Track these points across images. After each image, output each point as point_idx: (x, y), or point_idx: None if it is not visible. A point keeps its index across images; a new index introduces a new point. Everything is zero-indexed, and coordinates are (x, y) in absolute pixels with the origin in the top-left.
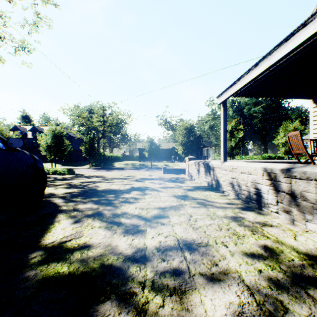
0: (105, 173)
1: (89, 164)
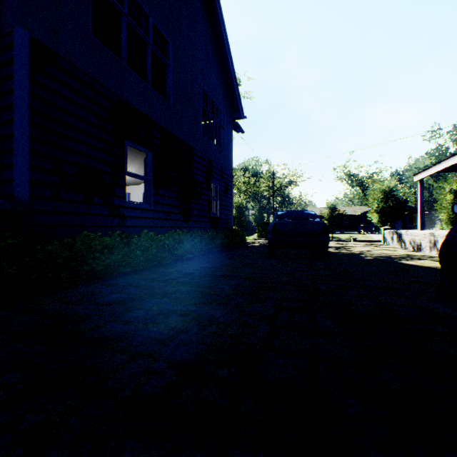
0: None
1: (258, 235)
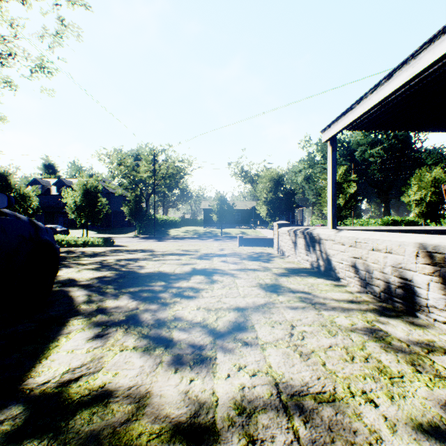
0: (156, 244)
1: (135, 231)
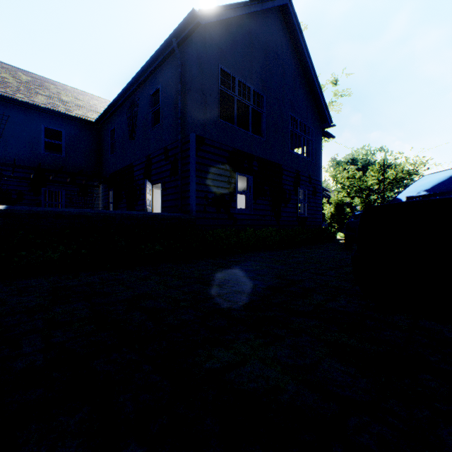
0: None
1: None
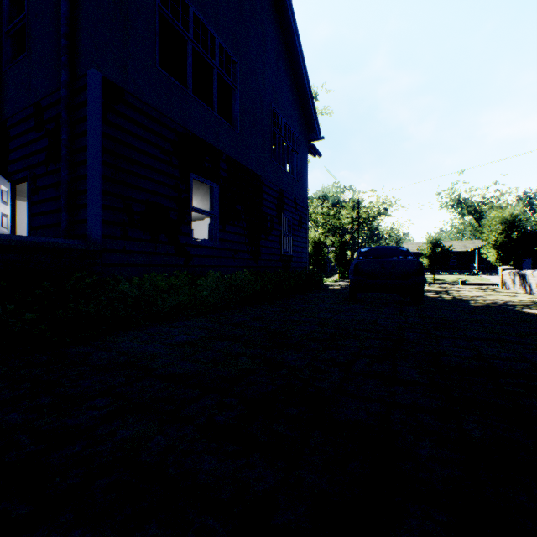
0: None
1: (339, 276)
